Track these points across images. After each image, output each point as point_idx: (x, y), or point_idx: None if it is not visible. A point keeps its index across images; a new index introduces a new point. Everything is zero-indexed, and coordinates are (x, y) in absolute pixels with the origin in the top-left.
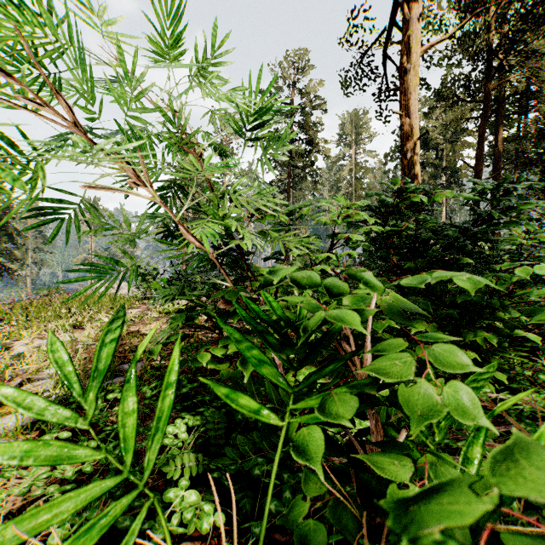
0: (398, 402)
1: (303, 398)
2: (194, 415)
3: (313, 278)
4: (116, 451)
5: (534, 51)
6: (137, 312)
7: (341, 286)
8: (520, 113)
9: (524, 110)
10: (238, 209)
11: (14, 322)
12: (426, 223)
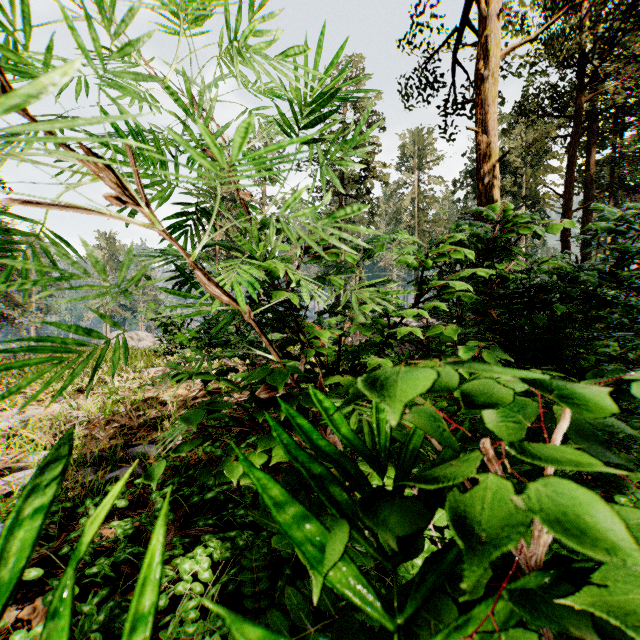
0: (617, 629)
1: (427, 621)
2: (223, 529)
3: (445, 379)
4: (100, 616)
5: (636, 56)
6: (157, 371)
7: (497, 393)
8: (616, 131)
9: (621, 127)
10: (285, 245)
11: (2, 386)
12: (543, 264)
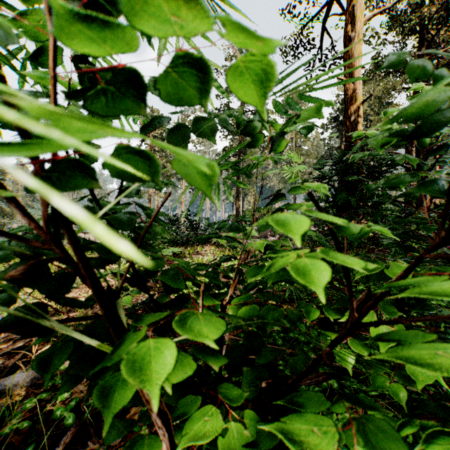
0: None
1: None
2: None
3: None
4: None
5: None
6: None
7: None
8: None
9: None
10: None
11: None
12: None
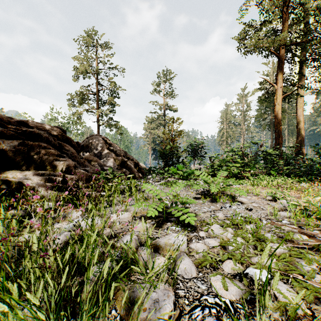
0: None
1: None
2: None
3: None
4: None
5: None
6: None
7: None
8: None
9: None
10: None
11: None
12: None
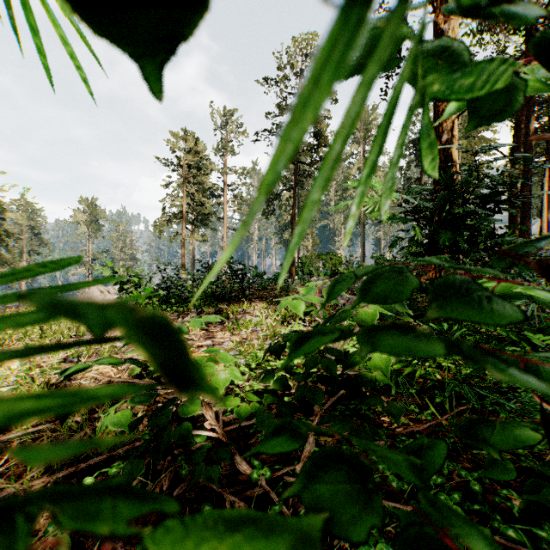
0: None
1: None
2: None
3: None
4: None
5: None
6: None
7: None
8: None
9: None
10: None
11: None
12: None
